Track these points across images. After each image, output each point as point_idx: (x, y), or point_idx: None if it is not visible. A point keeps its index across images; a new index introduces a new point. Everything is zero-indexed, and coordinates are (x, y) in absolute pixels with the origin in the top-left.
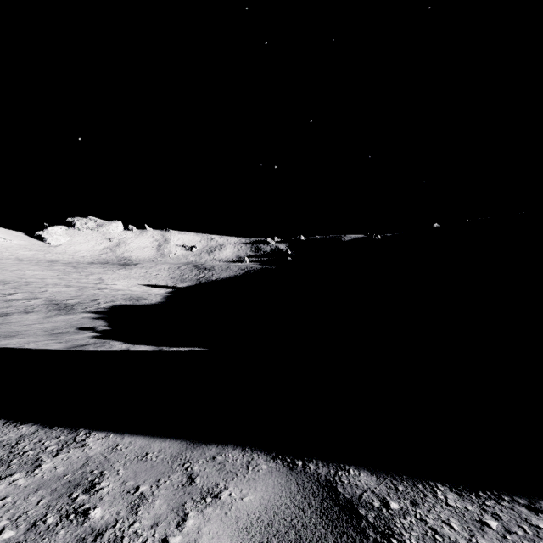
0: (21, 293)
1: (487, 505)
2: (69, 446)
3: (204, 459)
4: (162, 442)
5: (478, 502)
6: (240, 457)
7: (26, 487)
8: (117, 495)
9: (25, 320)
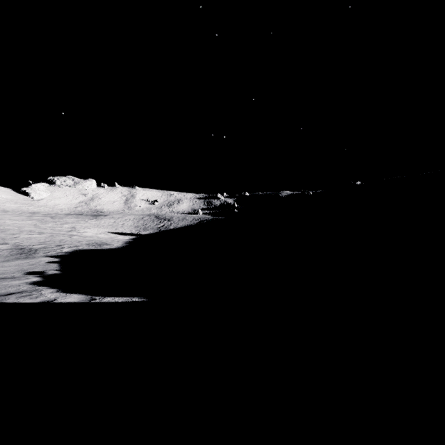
0: None
1: None
2: None
3: None
4: None
5: None
6: None
7: None
8: None
9: None
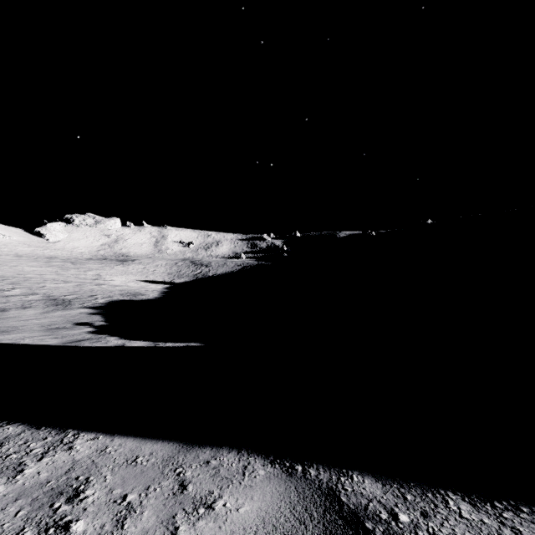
0: (19, 289)
1: (505, 517)
2: (55, 449)
3: (197, 463)
4: (154, 444)
5: (495, 514)
6: (236, 461)
7: (5, 495)
8: (102, 505)
9: (22, 315)
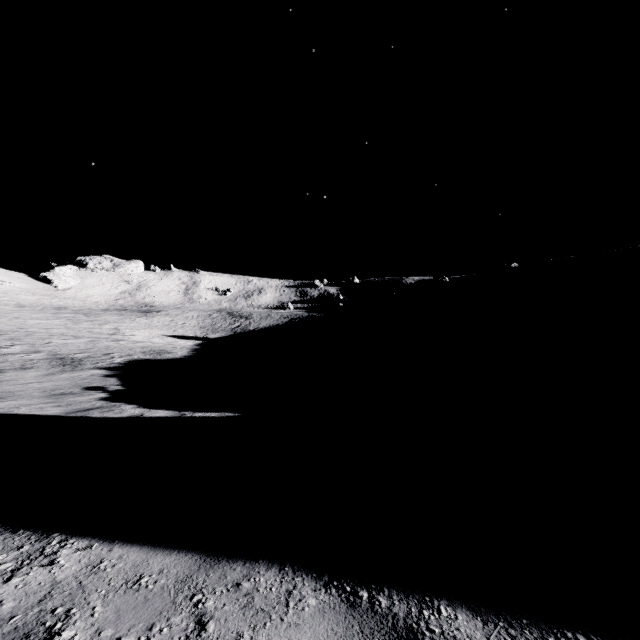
0: (20, 346)
1: None
2: (31, 563)
3: (223, 587)
4: (166, 556)
5: None
6: (276, 584)
7: None
8: None
9: (20, 378)
